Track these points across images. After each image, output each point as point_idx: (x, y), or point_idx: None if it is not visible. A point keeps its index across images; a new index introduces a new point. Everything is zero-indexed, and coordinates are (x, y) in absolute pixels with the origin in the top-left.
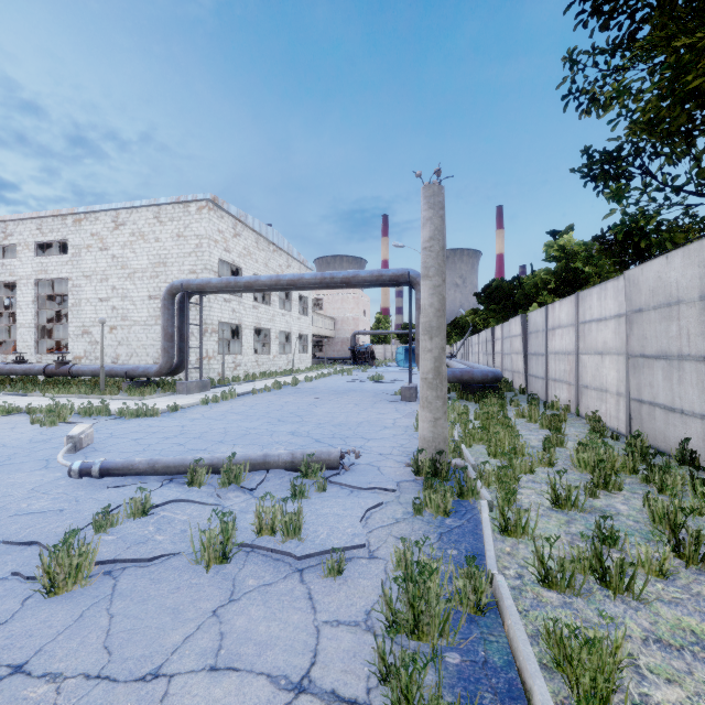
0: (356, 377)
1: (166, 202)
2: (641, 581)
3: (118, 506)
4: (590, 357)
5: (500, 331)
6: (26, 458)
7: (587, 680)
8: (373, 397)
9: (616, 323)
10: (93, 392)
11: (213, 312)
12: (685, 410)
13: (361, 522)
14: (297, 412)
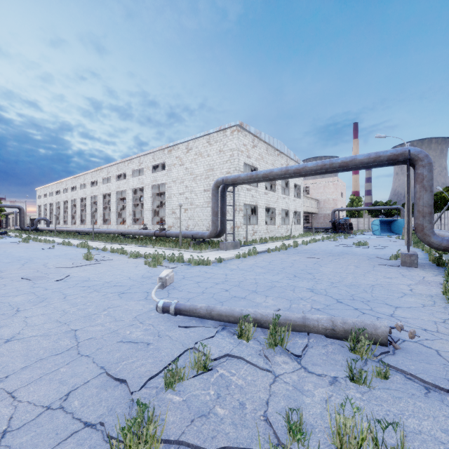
0: (341, 242)
1: (213, 131)
2: None
3: (185, 350)
4: None
5: None
6: (137, 289)
7: None
8: (368, 260)
9: None
10: (176, 246)
11: (240, 197)
12: None
13: None
14: (307, 270)
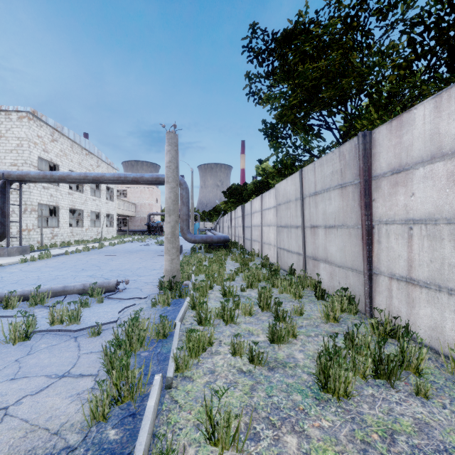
0: (147, 242)
1: None
2: (242, 318)
3: None
4: (266, 227)
5: (234, 214)
6: None
7: (191, 345)
8: (154, 253)
9: (274, 210)
10: None
11: (32, 196)
12: (292, 251)
13: (120, 314)
14: (98, 264)
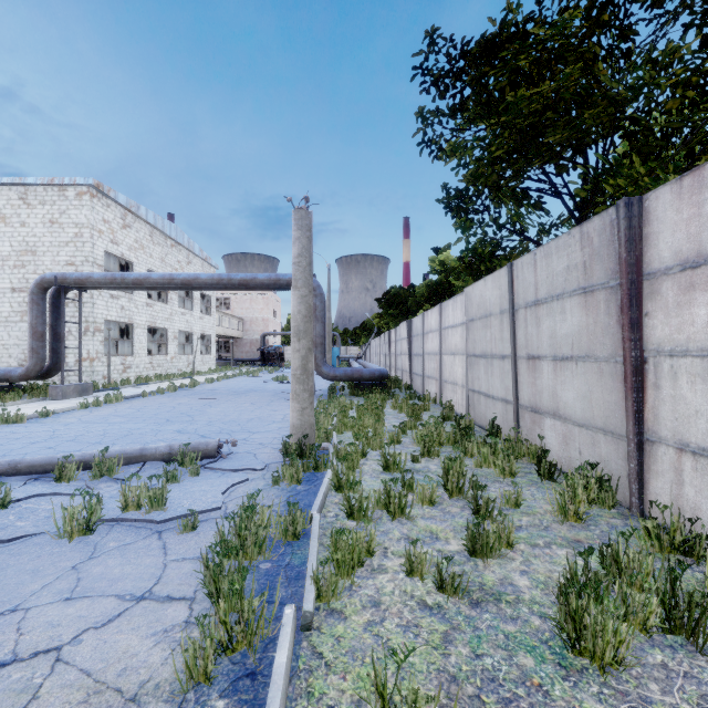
0: (261, 378)
1: (36, 182)
2: (418, 509)
3: None
4: (448, 357)
5: (394, 334)
6: None
7: (340, 556)
8: (272, 396)
9: (462, 329)
10: None
11: (96, 309)
12: (494, 396)
13: (225, 495)
14: (189, 412)
